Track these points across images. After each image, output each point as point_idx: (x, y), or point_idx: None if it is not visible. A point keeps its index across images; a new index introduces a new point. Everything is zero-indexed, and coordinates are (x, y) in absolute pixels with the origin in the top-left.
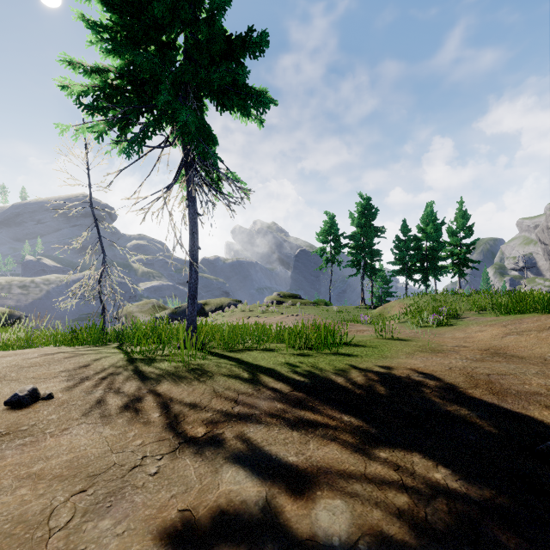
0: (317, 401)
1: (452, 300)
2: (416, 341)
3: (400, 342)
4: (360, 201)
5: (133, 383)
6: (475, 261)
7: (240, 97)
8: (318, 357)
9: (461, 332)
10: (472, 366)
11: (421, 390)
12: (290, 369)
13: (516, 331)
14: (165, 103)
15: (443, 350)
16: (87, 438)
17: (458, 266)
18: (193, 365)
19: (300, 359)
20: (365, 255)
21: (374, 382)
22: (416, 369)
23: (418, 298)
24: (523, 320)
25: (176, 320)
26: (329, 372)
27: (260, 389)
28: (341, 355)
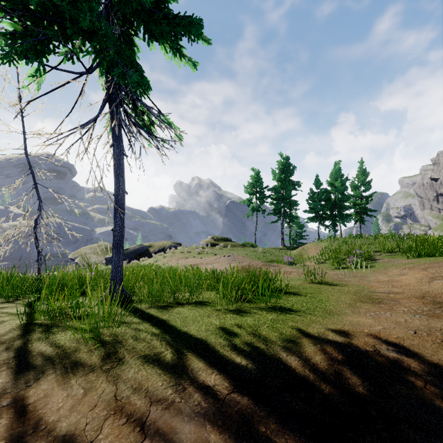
0: (272, 420)
1: (360, 243)
2: (346, 286)
3: (331, 287)
4: (280, 160)
5: None
6: (373, 210)
7: (168, 21)
8: (257, 316)
9: (383, 274)
10: (436, 327)
11: (410, 381)
12: (227, 340)
13: (439, 275)
14: (68, 4)
15: (380, 298)
16: None
17: (359, 214)
18: (103, 337)
19: (237, 320)
20: (285, 205)
21: (340, 366)
22: (378, 336)
23: (331, 241)
24: (441, 264)
25: (124, 260)
26: (276, 345)
27: (185, 389)
28: (282, 310)
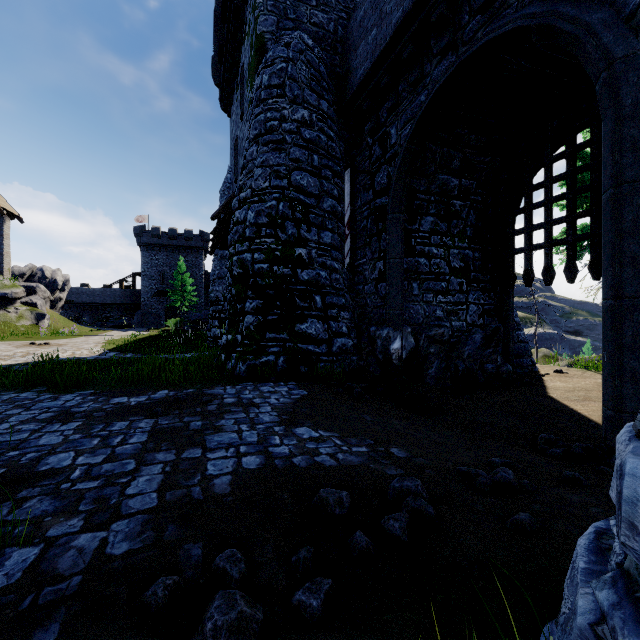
0: None
1: None
2: None
3: None
4: None
5: (600, 375)
6: None
7: None
8: None
9: None
10: None
11: None
12: None
13: None
14: None
15: None
16: (595, 380)
17: None
18: None
19: None
20: None
21: None
22: None
23: None
24: None
25: None
26: None
27: None
28: None
